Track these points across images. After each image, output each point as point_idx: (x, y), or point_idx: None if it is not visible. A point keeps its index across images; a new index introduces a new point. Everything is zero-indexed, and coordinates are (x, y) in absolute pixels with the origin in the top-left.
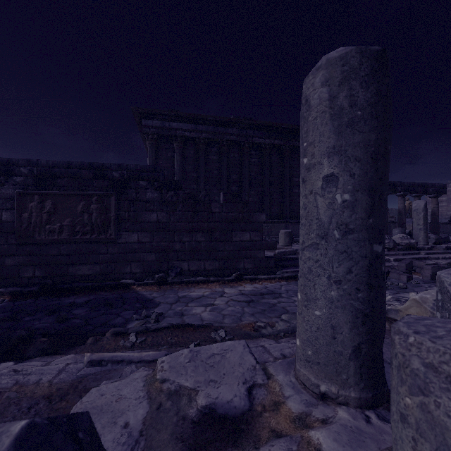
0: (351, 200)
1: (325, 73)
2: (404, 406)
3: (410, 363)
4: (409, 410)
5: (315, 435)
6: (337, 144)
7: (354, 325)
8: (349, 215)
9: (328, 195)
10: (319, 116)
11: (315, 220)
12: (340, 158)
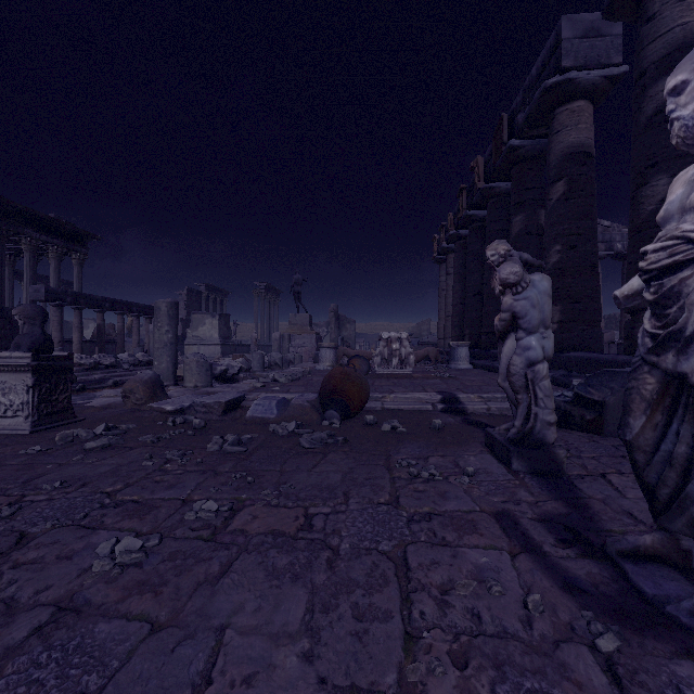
0: (173, 337)
1: (167, 304)
2: (187, 369)
3: (188, 362)
4: (188, 368)
5: (168, 389)
6: (170, 323)
7: (173, 367)
8: (172, 340)
9: (167, 335)
10: (165, 314)
11: (163, 341)
12: (170, 326)
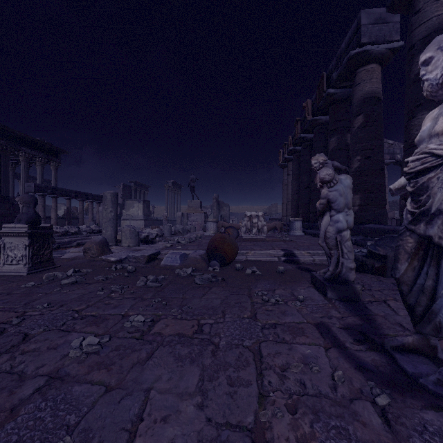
0: (114, 214)
1: (110, 194)
2: (123, 235)
3: (124, 231)
4: (124, 234)
5: (112, 247)
6: (112, 206)
7: (114, 233)
8: (114, 217)
9: (111, 213)
10: (109, 201)
11: (108, 217)
12: (113, 208)
